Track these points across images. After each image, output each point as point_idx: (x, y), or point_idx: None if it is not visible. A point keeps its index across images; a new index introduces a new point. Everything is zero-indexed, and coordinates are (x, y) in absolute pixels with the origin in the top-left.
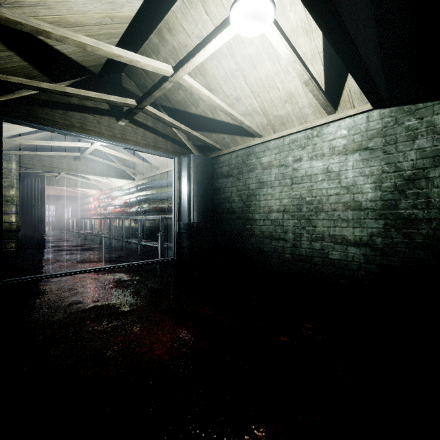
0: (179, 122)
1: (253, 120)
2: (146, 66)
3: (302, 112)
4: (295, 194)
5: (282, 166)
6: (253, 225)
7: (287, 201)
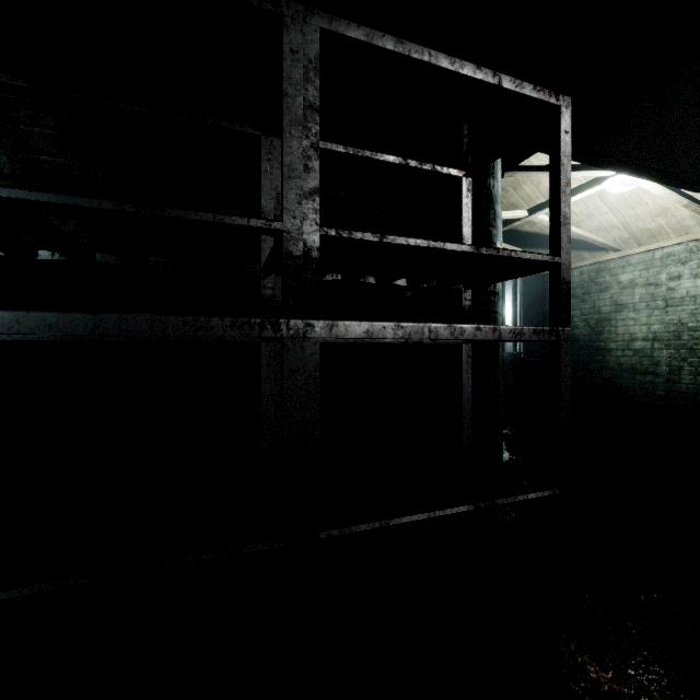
0: (511, 246)
1: (608, 235)
2: (505, 217)
3: (681, 224)
4: (672, 319)
5: (650, 284)
6: (606, 356)
7: (658, 327)
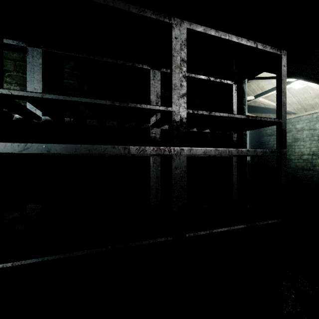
0: None
1: (291, 107)
2: None
3: None
4: None
5: (311, 129)
6: (289, 162)
7: (315, 149)
